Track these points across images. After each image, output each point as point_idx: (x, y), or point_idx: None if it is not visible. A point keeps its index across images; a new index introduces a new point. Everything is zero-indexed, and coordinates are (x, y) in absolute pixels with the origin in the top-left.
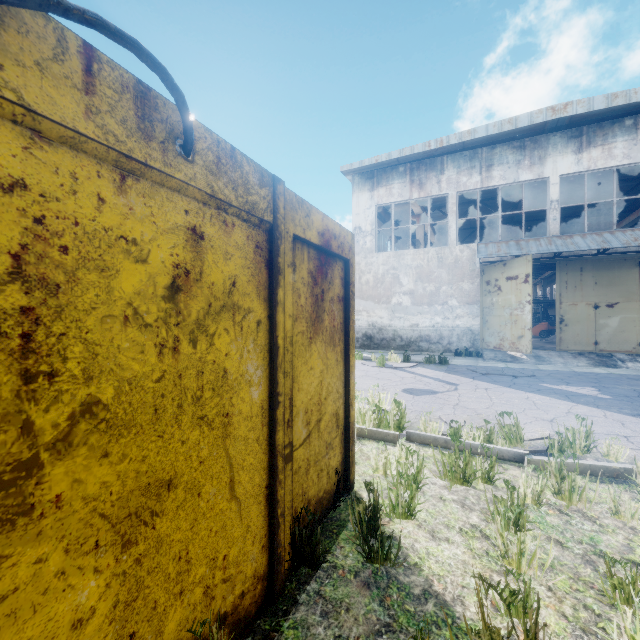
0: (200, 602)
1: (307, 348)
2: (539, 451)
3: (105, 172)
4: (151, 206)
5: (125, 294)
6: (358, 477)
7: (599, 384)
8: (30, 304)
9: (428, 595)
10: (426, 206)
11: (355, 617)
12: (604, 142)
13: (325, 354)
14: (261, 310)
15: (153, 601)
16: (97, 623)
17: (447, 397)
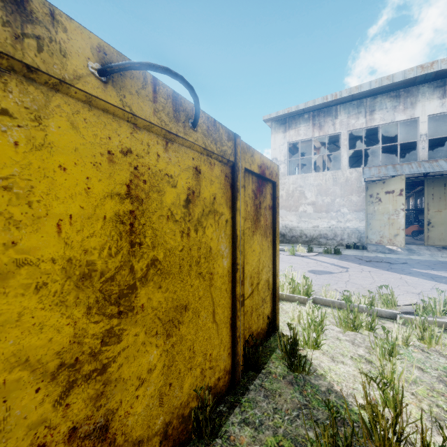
0: (199, 376)
1: (251, 238)
2: (408, 312)
3: (160, 141)
4: (178, 157)
5: (167, 204)
6: (281, 323)
7: None
8: (133, 209)
9: (330, 391)
10: (324, 141)
11: (285, 399)
12: None
13: (261, 242)
14: (228, 214)
15: (179, 369)
16: (157, 373)
17: (340, 276)
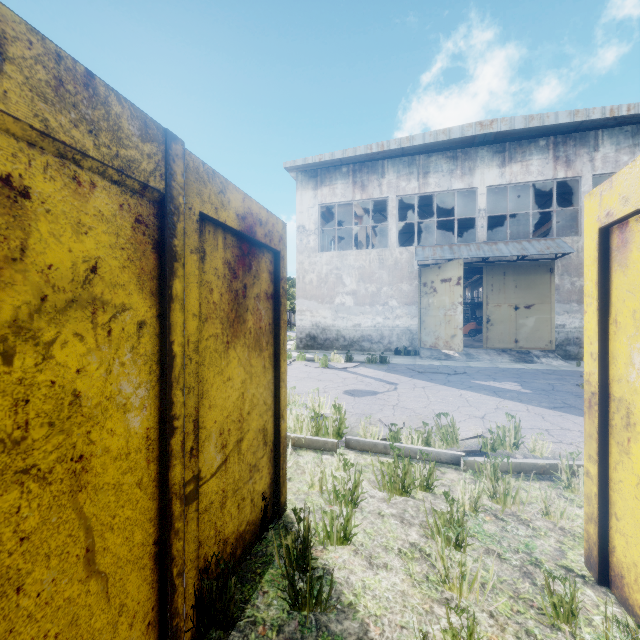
0: None
1: (223, 355)
2: (474, 451)
3: None
4: None
5: None
6: (291, 496)
7: (520, 379)
8: None
9: None
10: (368, 209)
11: None
12: (523, 159)
13: (248, 361)
14: (146, 307)
15: None
16: None
17: (387, 397)
